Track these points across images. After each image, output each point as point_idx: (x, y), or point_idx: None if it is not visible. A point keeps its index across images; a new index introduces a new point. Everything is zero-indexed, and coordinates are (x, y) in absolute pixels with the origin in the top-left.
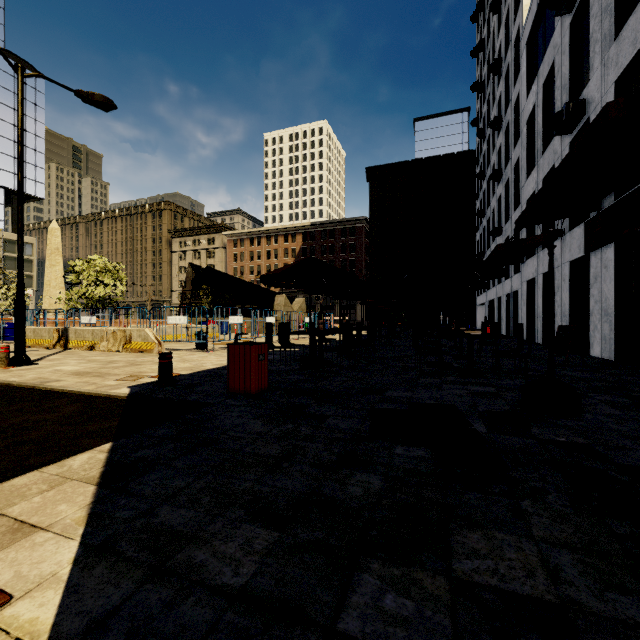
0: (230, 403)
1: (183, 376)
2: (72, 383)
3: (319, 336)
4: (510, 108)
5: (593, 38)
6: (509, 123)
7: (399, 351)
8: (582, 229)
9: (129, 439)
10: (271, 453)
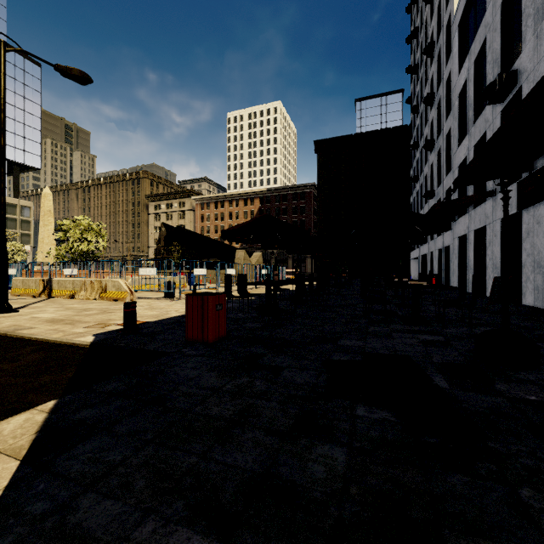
0: (187, 352)
1: (147, 324)
2: (42, 331)
3: (274, 286)
4: (442, 85)
5: (525, 13)
6: (441, 99)
7: (346, 300)
8: (514, 189)
9: (76, 395)
10: (222, 414)
